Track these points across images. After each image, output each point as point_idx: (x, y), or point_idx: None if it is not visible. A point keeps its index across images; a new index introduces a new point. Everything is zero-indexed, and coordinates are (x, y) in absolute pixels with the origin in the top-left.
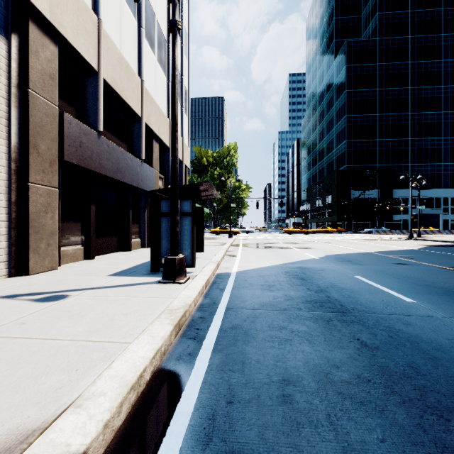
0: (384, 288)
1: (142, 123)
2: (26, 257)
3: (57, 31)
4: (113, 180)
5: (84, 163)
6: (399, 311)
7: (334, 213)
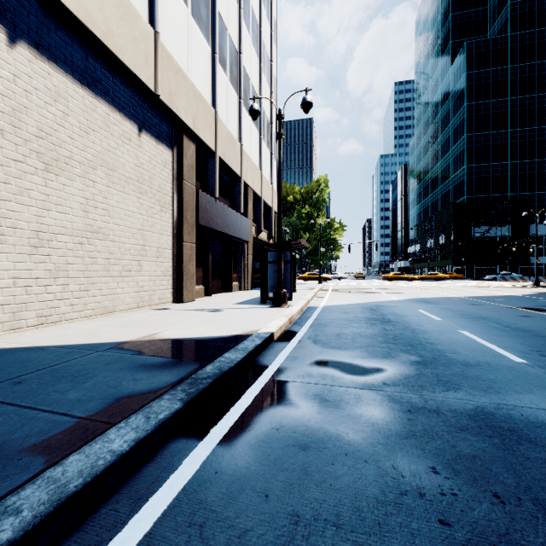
0: (431, 315)
1: (242, 182)
2: (181, 291)
3: (195, 134)
4: (222, 234)
5: (208, 224)
6: (423, 322)
7: (449, 256)
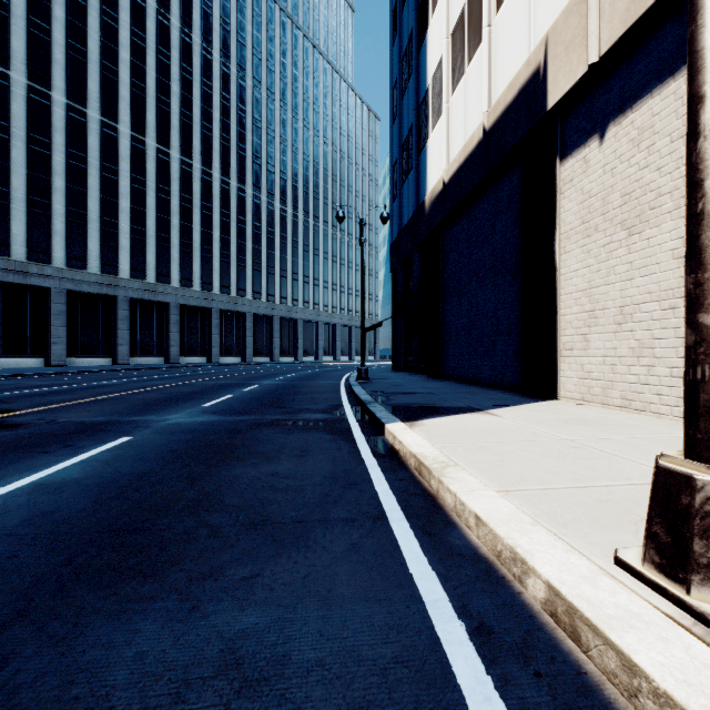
0: None
1: None
2: None
3: None
4: None
5: None
6: None
7: None
